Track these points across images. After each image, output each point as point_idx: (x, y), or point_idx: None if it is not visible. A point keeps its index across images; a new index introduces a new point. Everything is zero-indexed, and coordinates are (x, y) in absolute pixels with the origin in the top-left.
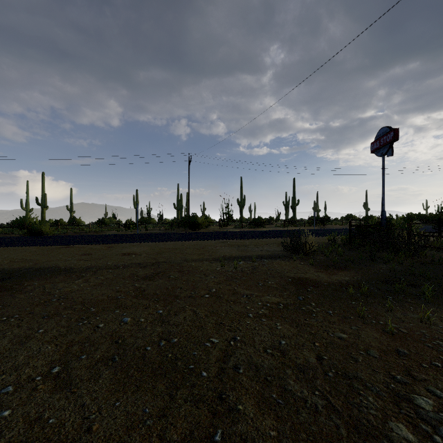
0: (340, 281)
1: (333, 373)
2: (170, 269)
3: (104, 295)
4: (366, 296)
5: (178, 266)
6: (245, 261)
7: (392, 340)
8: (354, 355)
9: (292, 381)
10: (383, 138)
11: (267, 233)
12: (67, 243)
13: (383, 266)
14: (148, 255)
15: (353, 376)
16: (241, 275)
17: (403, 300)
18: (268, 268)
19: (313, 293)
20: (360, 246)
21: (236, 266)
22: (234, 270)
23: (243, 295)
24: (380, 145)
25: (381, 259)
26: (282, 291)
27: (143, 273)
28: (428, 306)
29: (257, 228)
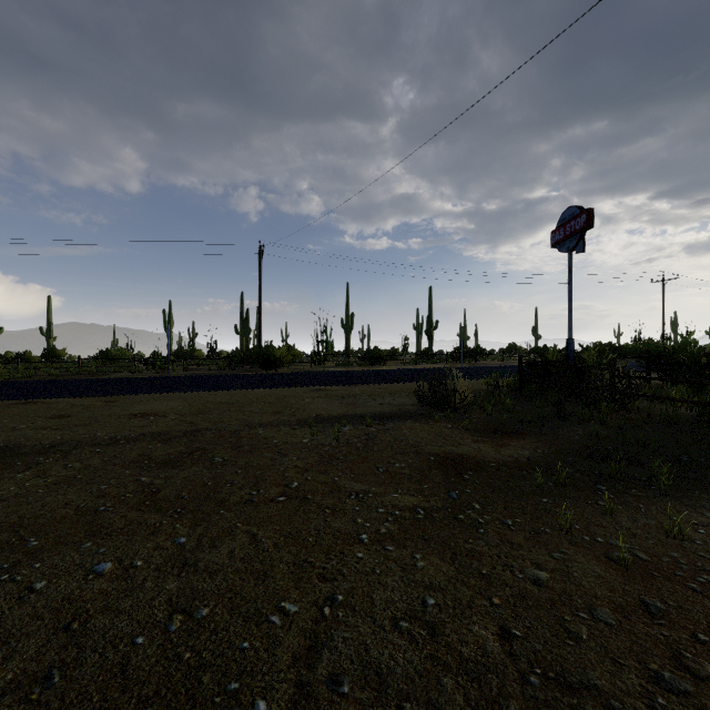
0: (516, 458)
1: (540, 677)
2: (217, 444)
3: (70, 507)
4: (564, 486)
5: (233, 436)
6: (353, 424)
7: (627, 579)
8: (570, 624)
9: (457, 709)
10: (569, 223)
11: (389, 374)
12: (27, 395)
13: (578, 428)
14: (179, 417)
15: (580, 682)
16: (347, 451)
17: (624, 492)
18: (394, 438)
19: (475, 484)
20: (536, 394)
21: (338, 436)
22: (334, 442)
23: (350, 494)
24: (565, 234)
25: (573, 417)
26: (421, 481)
27: (163, 454)
28: (666, 501)
29: (372, 365)
